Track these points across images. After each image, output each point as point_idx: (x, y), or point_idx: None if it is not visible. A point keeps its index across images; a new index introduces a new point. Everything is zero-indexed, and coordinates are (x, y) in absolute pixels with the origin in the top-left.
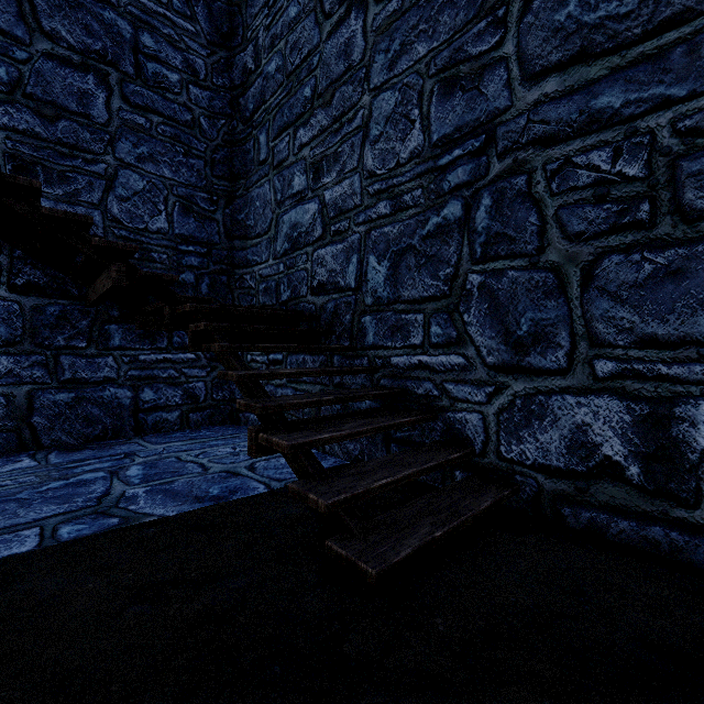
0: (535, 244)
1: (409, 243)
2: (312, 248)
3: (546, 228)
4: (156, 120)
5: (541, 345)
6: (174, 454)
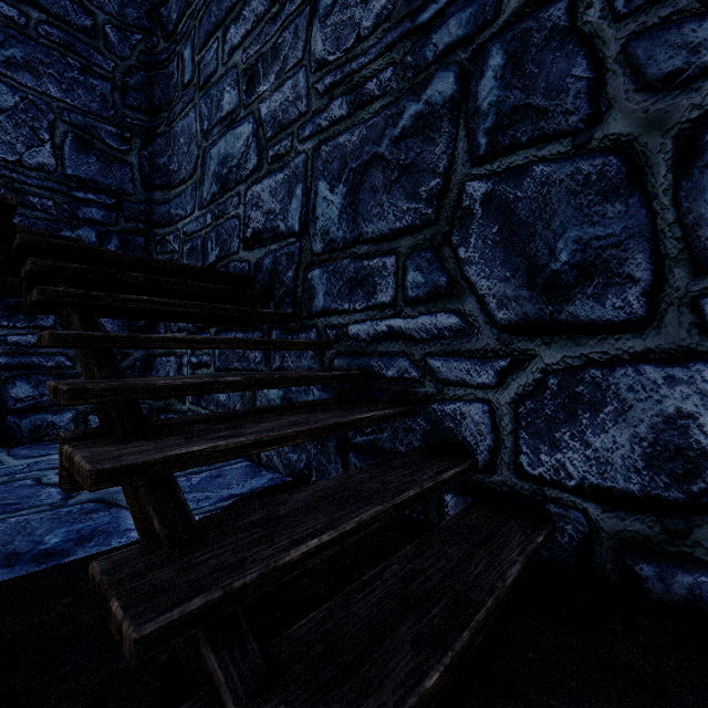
0: (583, 112)
1: (375, 152)
2: (245, 185)
3: (604, 79)
4: (36, 16)
5: (595, 283)
6: (35, 474)
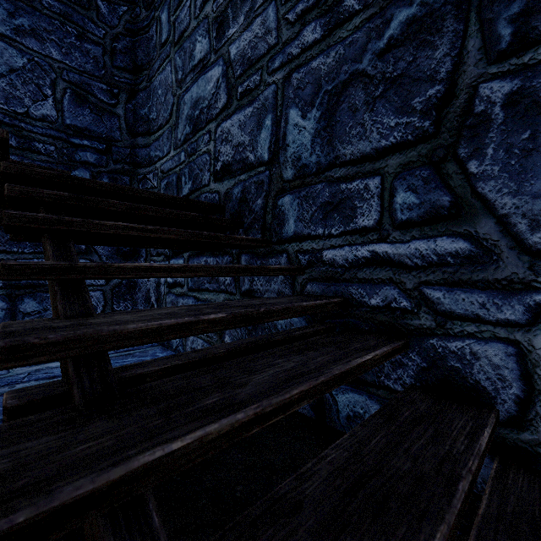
0: None
1: (354, 70)
2: (216, 122)
3: None
4: None
5: None
6: (32, 384)
